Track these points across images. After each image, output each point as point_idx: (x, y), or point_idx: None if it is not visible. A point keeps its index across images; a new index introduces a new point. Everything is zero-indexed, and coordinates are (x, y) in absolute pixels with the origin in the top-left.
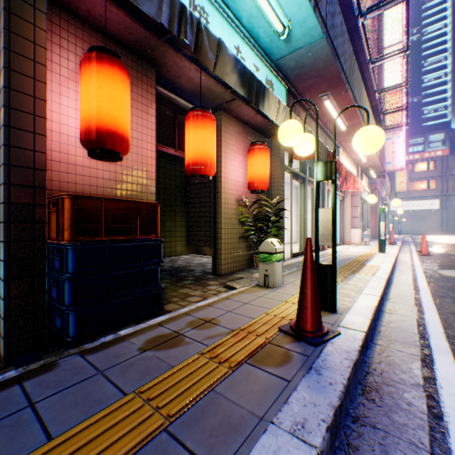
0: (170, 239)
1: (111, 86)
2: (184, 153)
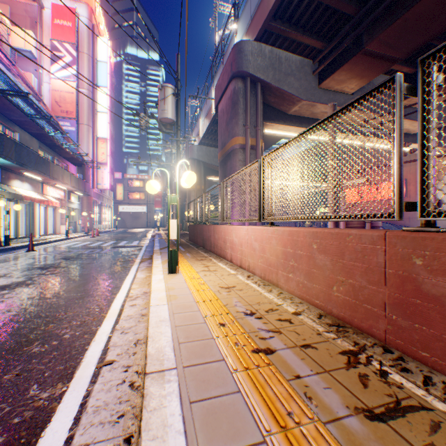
0: None
1: None
2: None
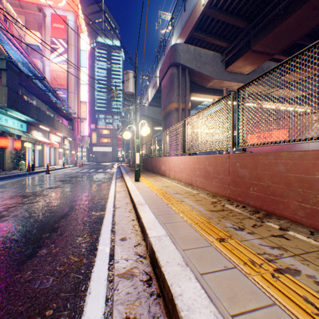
0: None
1: None
2: None
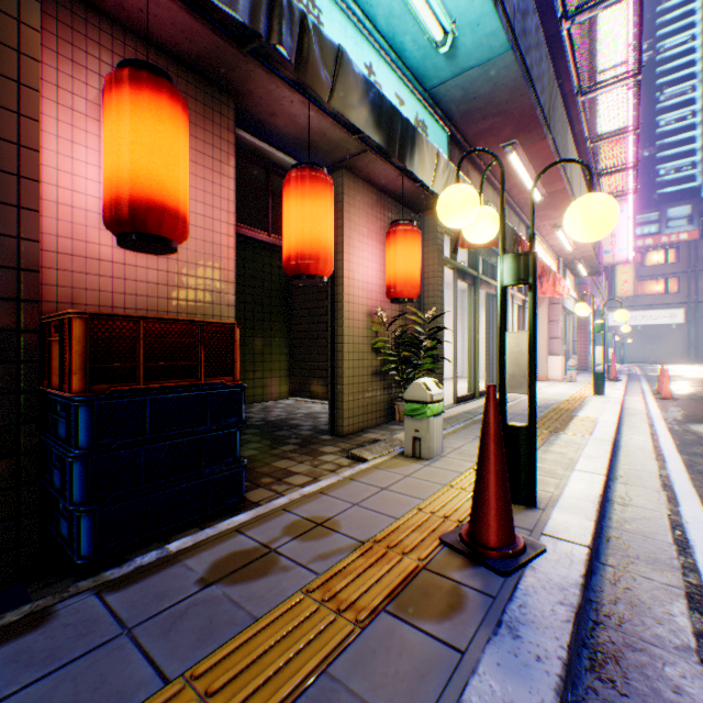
0: (263, 375)
1: (155, 127)
2: (283, 239)
